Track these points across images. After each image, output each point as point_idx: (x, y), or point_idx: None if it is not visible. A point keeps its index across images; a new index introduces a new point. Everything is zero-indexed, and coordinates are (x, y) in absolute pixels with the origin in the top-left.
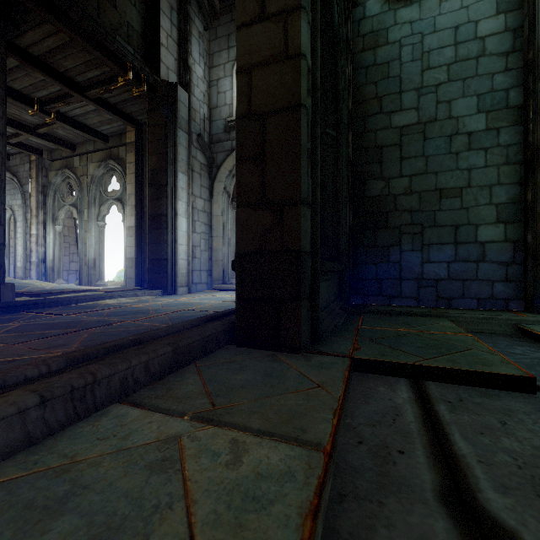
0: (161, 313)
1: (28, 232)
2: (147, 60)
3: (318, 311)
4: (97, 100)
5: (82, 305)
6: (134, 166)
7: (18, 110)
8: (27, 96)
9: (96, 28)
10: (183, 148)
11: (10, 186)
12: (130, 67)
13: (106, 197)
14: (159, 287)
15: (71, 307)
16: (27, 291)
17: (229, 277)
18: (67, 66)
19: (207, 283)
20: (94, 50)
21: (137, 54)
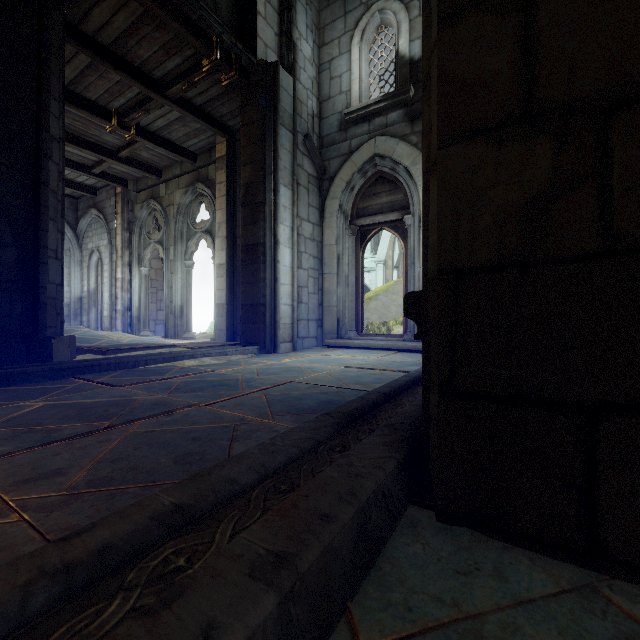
0: (255, 388)
1: (113, 276)
2: (239, 36)
3: None
4: (180, 102)
5: (151, 367)
6: (225, 187)
7: (98, 130)
8: (104, 108)
9: None
10: (286, 151)
11: (97, 224)
12: (217, 43)
13: (194, 229)
14: (255, 342)
15: (135, 371)
16: (94, 346)
17: (345, 329)
18: (142, 56)
19: (316, 336)
20: (171, 18)
21: (227, 28)
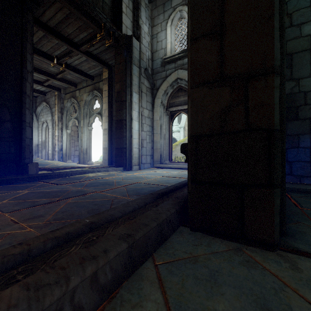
0: (121, 185)
1: (54, 134)
2: (114, 23)
3: (285, 199)
4: (86, 53)
5: (74, 176)
6: (107, 92)
7: (47, 65)
8: (50, 55)
9: (83, 1)
10: (136, 76)
11: (46, 109)
12: (104, 27)
13: (92, 112)
14: (121, 165)
15: (66, 178)
16: (46, 167)
17: (164, 159)
18: (68, 32)
19: (150, 163)
20: (82, 16)
21: (108, 19)
